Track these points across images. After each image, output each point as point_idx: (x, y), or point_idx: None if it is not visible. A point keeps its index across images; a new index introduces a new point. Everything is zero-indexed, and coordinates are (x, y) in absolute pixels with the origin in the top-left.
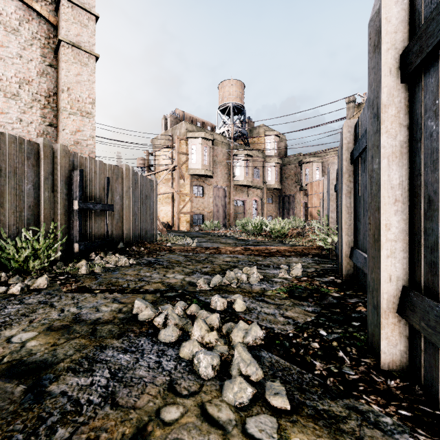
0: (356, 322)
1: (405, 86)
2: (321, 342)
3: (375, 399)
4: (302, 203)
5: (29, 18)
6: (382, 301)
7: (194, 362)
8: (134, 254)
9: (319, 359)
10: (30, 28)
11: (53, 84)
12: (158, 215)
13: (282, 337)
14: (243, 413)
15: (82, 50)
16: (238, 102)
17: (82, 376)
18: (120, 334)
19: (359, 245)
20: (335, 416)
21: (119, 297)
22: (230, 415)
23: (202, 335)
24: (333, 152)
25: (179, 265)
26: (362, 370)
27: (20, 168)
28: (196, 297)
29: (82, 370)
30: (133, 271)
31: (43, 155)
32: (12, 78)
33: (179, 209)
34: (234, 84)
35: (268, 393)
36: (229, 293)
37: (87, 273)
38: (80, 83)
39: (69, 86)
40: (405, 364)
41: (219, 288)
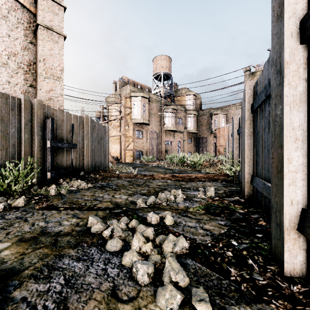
0: (259, 234)
1: (304, 46)
2: (233, 251)
3: (282, 304)
4: (212, 143)
5: (15, 8)
6: (285, 220)
7: (133, 270)
8: (91, 179)
9: (233, 266)
10: (16, 15)
11: (33, 56)
12: (110, 151)
13: (203, 246)
14: None
15: (54, 32)
16: (167, 71)
17: (42, 282)
18: (76, 244)
19: (258, 173)
20: None
21: (77, 213)
22: None
23: (140, 246)
24: (234, 107)
25: (124, 188)
26: (269, 277)
27: (6, 117)
28: (136, 213)
29: (42, 277)
30: (90, 192)
31: (24, 107)
32: (3, 52)
33: (125, 147)
34: (164, 59)
35: (194, 299)
36: (161, 210)
37: (56, 195)
38: (52, 55)
39: (45, 58)
40: (304, 272)
41: (153, 206)
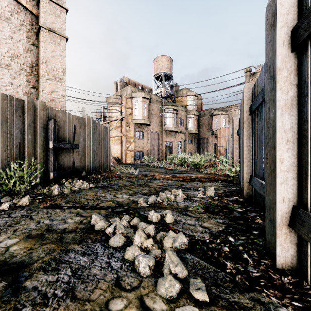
0: (255, 231)
1: (294, 54)
2: (230, 246)
3: (273, 293)
4: (213, 144)
5: (18, 10)
6: (277, 217)
7: (135, 263)
8: (93, 179)
9: (229, 260)
10: (19, 18)
11: (35, 58)
12: (111, 152)
13: (201, 242)
14: (172, 304)
15: (56, 33)
16: (168, 72)
17: (50, 274)
18: (81, 240)
19: (256, 173)
20: (243, 307)
21: (81, 212)
22: (163, 306)
23: (141, 242)
24: (235, 107)
25: (126, 188)
26: (262, 269)
27: (10, 118)
28: (137, 212)
29: (50, 269)
30: (92, 192)
31: (27, 109)
32: (6, 53)
33: (126, 147)
34: (165, 59)
35: (191, 288)
36: (162, 209)
37: (59, 194)
38: (54, 57)
39: (47, 60)
40: (294, 265)
41: (154, 205)
